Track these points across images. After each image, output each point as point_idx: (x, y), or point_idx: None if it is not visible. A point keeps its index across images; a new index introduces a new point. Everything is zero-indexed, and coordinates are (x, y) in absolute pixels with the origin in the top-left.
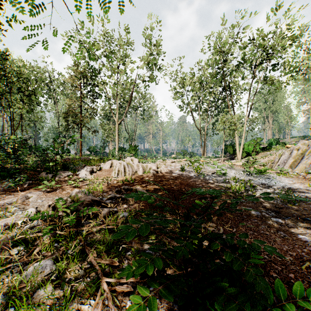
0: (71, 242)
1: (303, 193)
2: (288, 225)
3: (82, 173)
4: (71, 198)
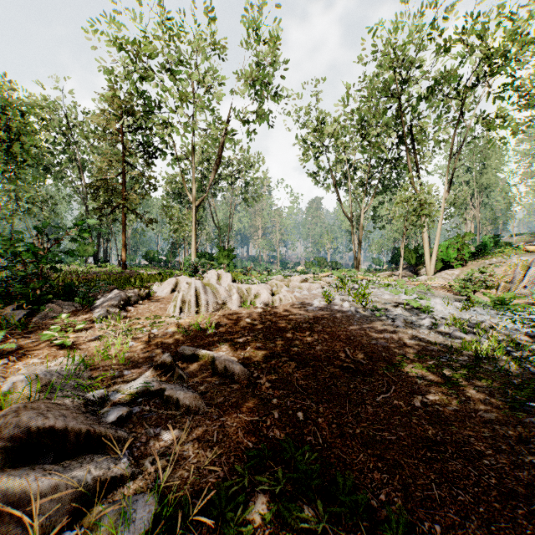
0: None
1: None
2: None
3: (100, 307)
4: None
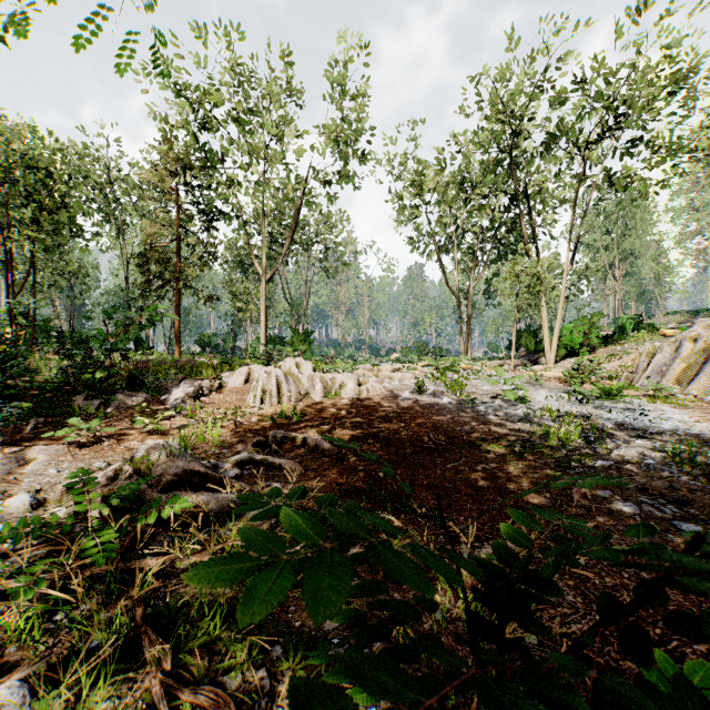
0: (102, 612)
1: None
2: None
3: (174, 398)
4: (135, 464)
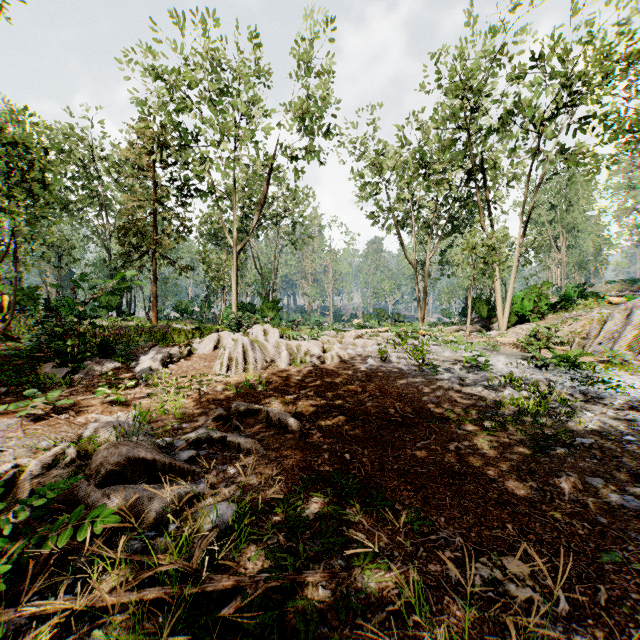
0: None
1: None
2: None
3: (143, 365)
4: (82, 445)
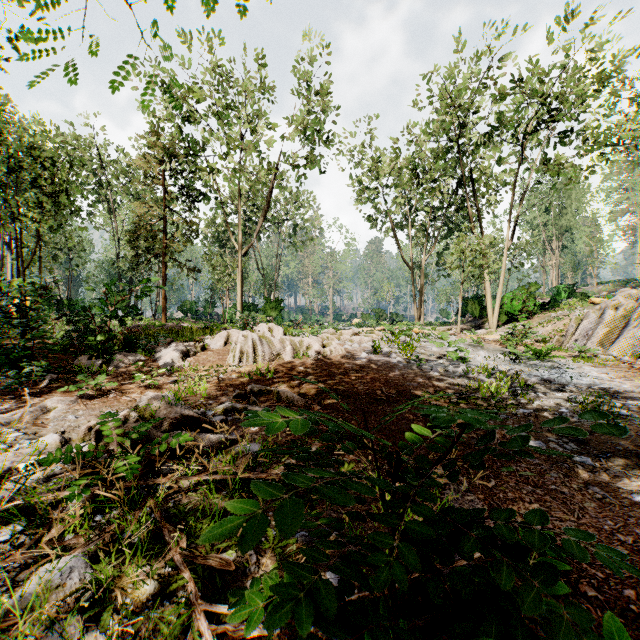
0: (132, 513)
1: (632, 400)
2: (609, 471)
3: (165, 358)
4: (139, 412)
